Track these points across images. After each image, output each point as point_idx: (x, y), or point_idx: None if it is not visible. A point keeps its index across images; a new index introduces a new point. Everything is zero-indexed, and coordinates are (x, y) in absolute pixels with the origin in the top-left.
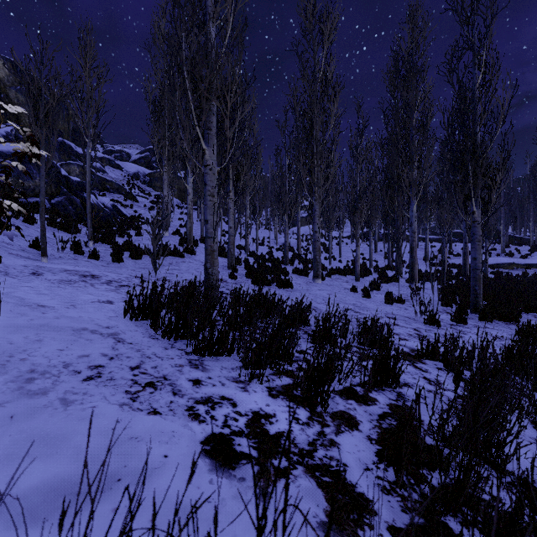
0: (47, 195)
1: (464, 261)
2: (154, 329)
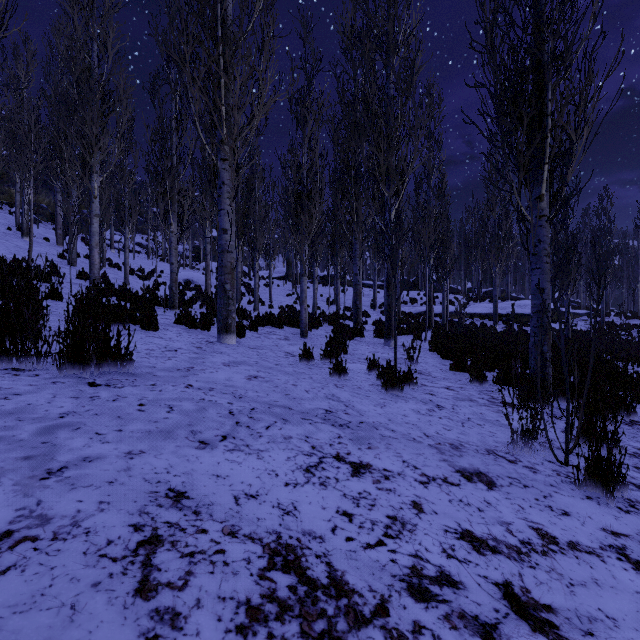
0: None
1: (429, 307)
2: None
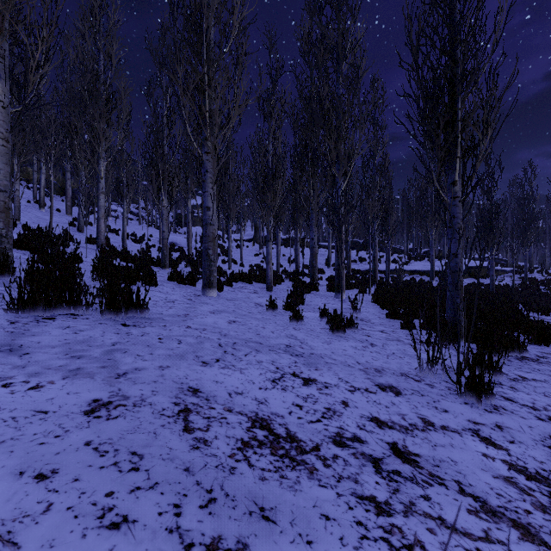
0: None
1: (374, 266)
2: None
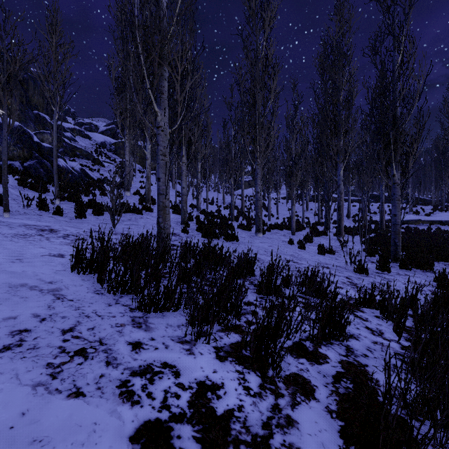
0: (20, 158)
1: (381, 218)
2: (101, 283)
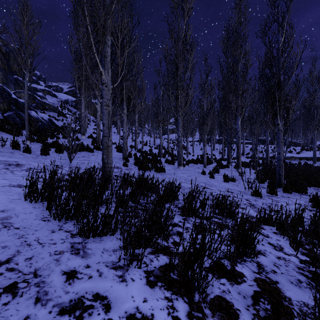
0: (1, 110)
1: (266, 155)
2: (49, 210)
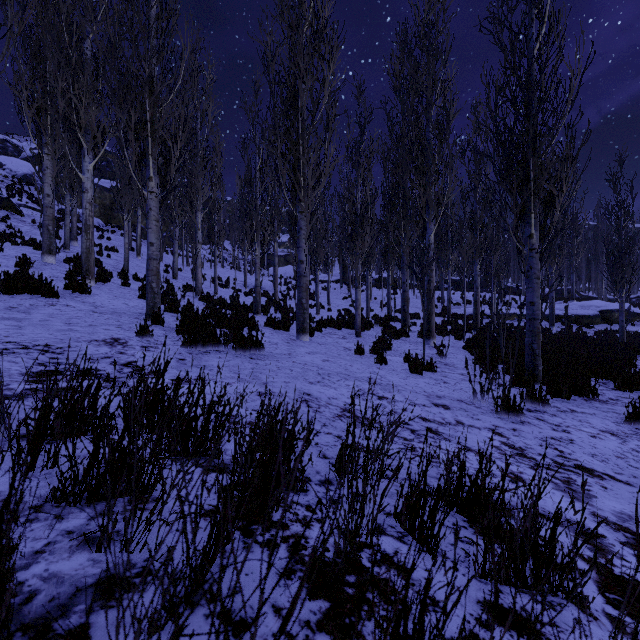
0: None
1: (475, 310)
2: None
